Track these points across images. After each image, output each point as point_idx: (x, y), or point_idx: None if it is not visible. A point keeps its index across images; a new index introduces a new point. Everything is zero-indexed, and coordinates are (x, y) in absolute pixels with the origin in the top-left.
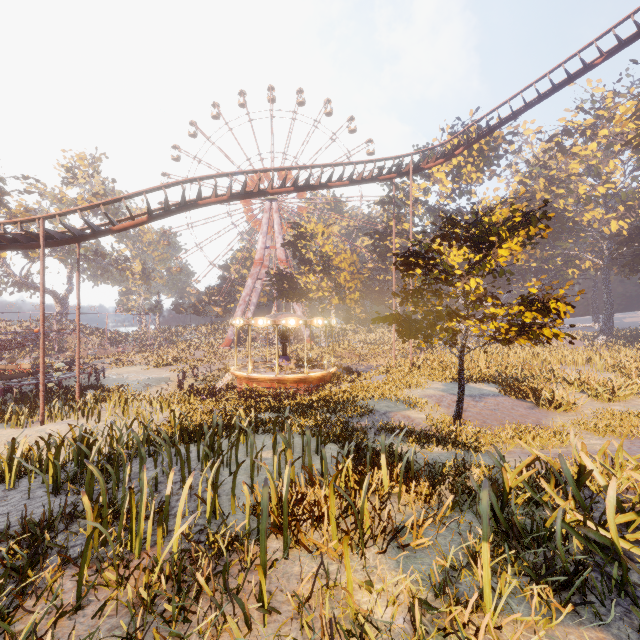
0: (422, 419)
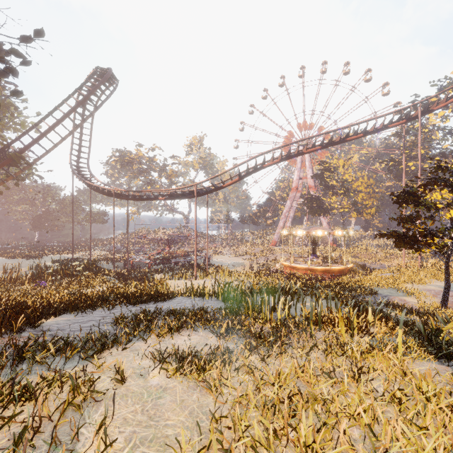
0: (415, 303)
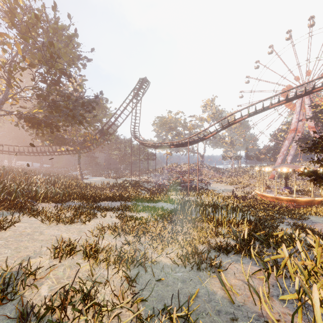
0: None
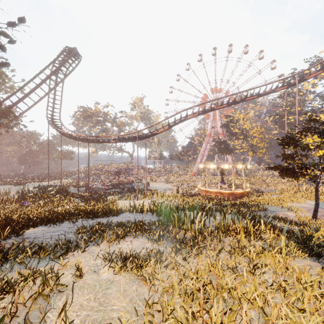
0: (294, 216)
